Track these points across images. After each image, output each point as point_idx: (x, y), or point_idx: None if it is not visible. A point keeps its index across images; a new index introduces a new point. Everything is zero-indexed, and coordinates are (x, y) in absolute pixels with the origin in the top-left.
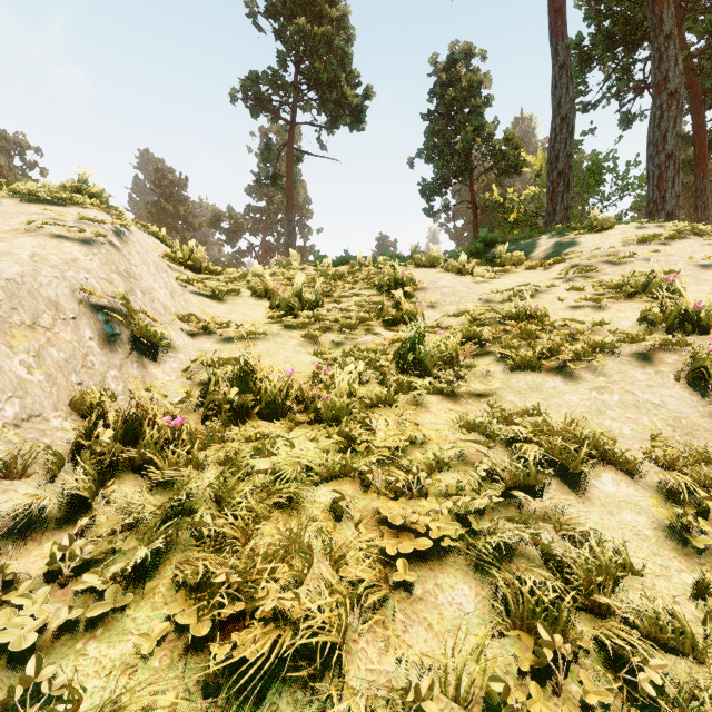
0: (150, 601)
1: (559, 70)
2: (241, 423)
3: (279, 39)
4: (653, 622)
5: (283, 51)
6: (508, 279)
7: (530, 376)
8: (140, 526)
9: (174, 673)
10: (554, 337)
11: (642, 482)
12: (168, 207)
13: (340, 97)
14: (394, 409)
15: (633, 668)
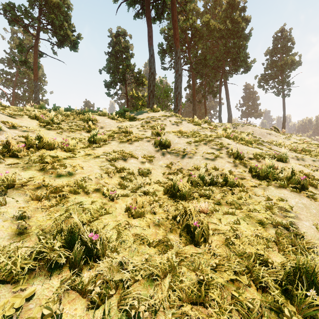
0: (31, 170)
1: (151, 56)
2: (40, 150)
3: None
4: (128, 172)
5: (32, 0)
6: (127, 123)
7: (124, 144)
8: (20, 163)
9: (42, 176)
10: (132, 137)
11: (138, 160)
12: None
13: (65, 34)
14: (87, 150)
15: (124, 177)
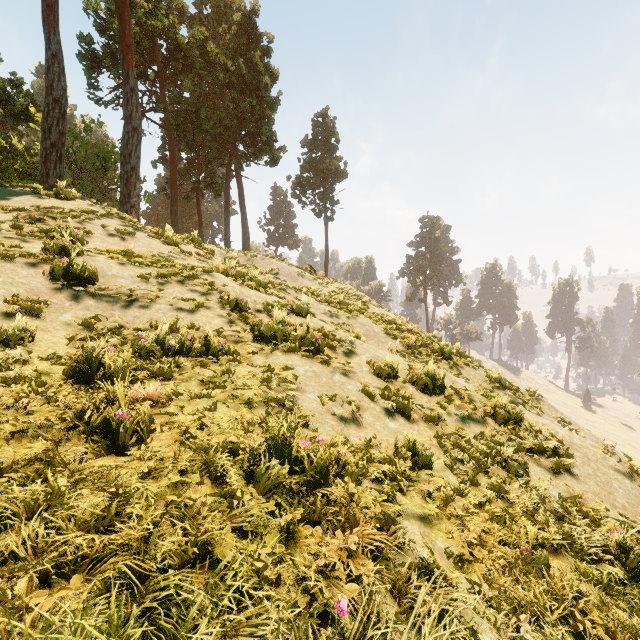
0: None
1: (52, 57)
2: None
3: None
4: None
5: None
6: None
7: None
8: None
9: None
10: None
11: None
12: None
13: None
14: None
15: None
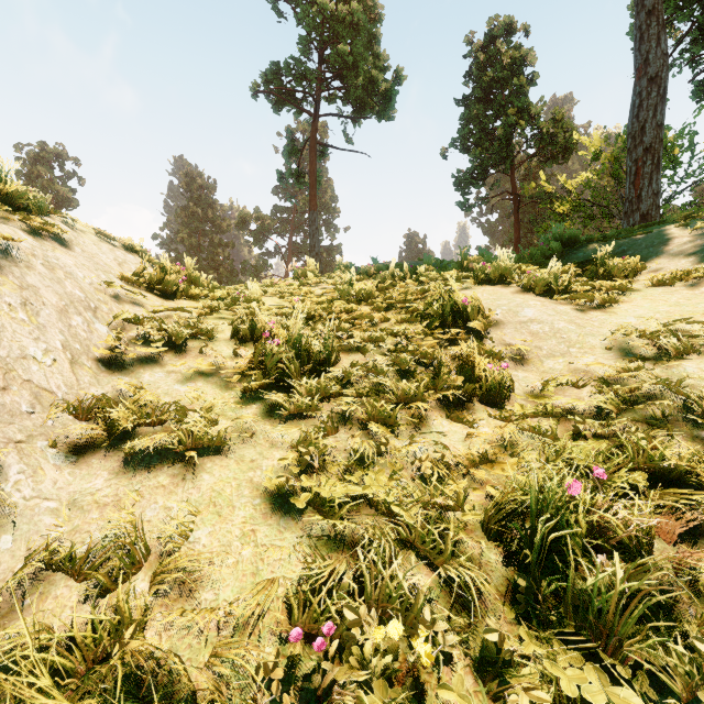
0: None
1: (645, 18)
2: None
3: (301, 24)
4: None
5: (305, 36)
6: (636, 305)
7: None
8: None
9: None
10: None
11: None
12: (197, 211)
13: (368, 82)
14: None
15: None
